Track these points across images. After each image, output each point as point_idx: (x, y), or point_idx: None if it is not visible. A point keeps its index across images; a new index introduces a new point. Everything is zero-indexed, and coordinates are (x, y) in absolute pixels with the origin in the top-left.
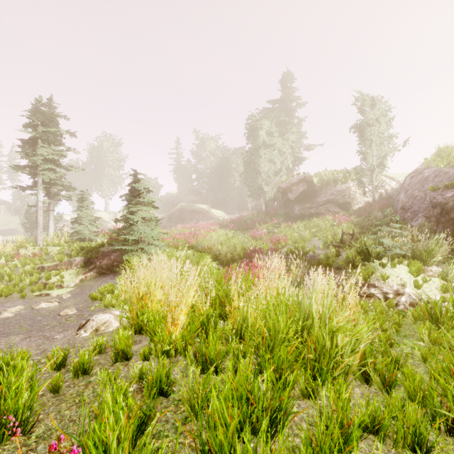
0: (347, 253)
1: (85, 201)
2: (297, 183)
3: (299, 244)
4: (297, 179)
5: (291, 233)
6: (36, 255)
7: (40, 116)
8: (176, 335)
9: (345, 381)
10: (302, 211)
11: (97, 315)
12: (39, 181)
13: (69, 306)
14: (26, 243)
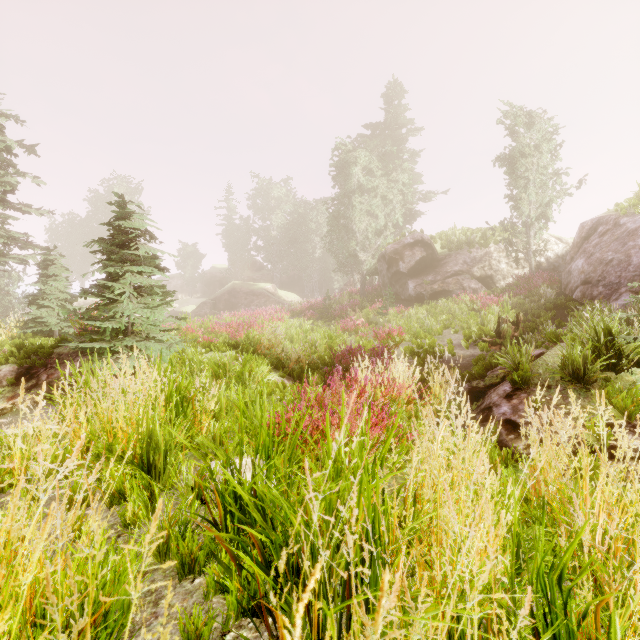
0: (574, 352)
1: (52, 267)
2: (412, 246)
3: (423, 340)
4: (412, 240)
5: (409, 322)
6: None
7: None
8: None
9: None
10: (420, 289)
11: None
12: None
13: None
14: None
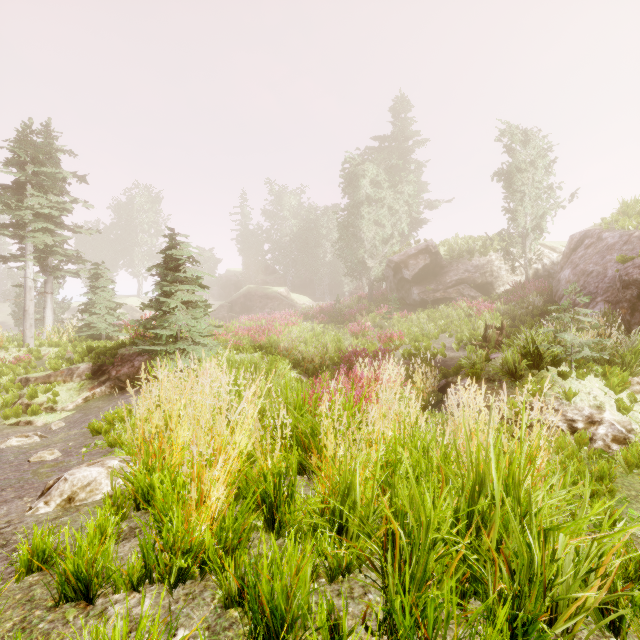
0: (506, 356)
1: (100, 279)
2: (416, 255)
3: (421, 343)
4: (416, 249)
5: (409, 327)
6: (21, 359)
7: (29, 148)
8: (204, 529)
9: (572, 635)
10: (423, 295)
11: (75, 469)
12: (28, 248)
13: (54, 445)
14: (7, 342)
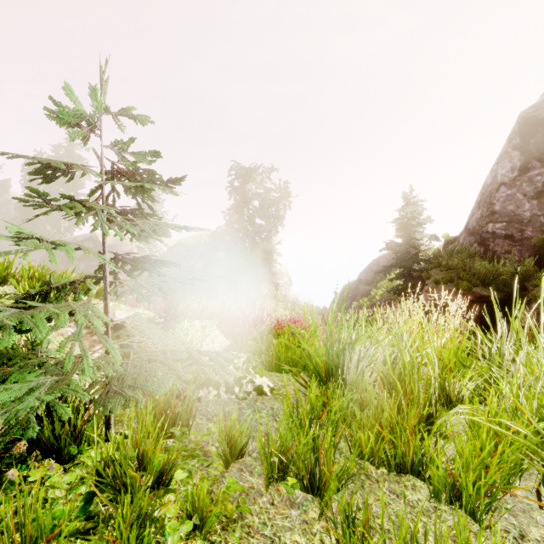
0: None
1: None
2: (83, 241)
3: None
4: (83, 237)
5: None
6: None
7: None
8: None
9: None
10: (88, 268)
11: None
12: None
13: None
14: None
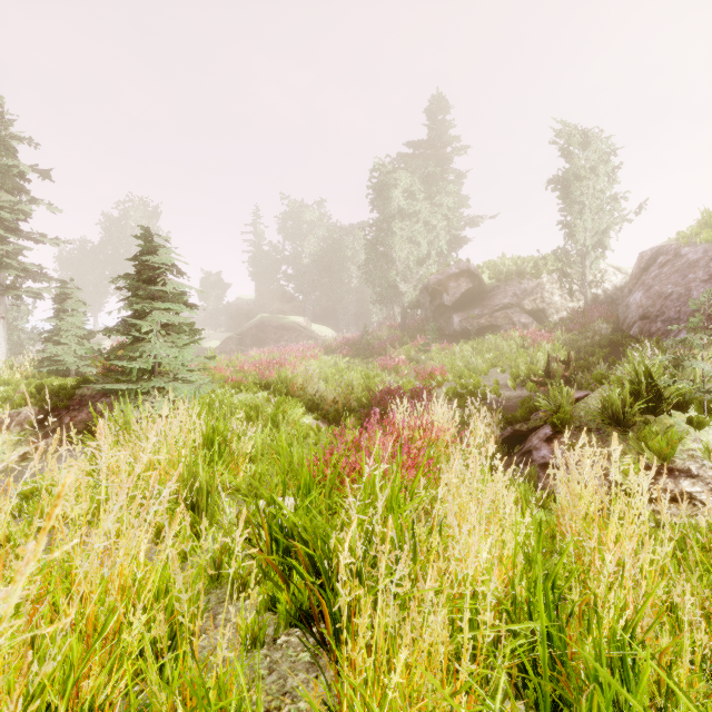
0: (612, 395)
1: (68, 301)
2: (457, 277)
3: (468, 380)
4: (457, 270)
5: (453, 361)
6: None
7: None
8: None
9: None
10: (466, 323)
11: None
12: None
13: None
14: None
